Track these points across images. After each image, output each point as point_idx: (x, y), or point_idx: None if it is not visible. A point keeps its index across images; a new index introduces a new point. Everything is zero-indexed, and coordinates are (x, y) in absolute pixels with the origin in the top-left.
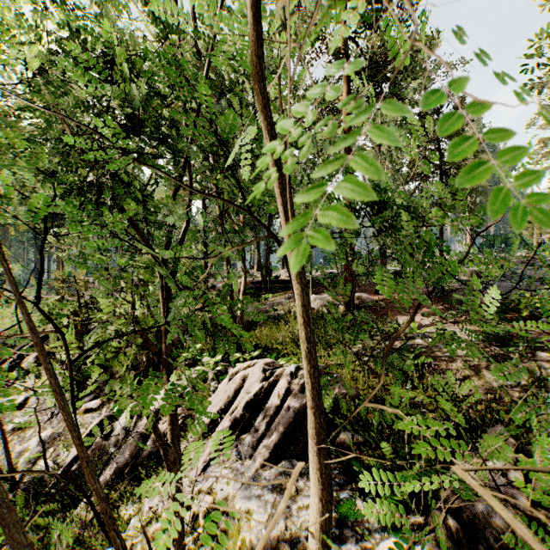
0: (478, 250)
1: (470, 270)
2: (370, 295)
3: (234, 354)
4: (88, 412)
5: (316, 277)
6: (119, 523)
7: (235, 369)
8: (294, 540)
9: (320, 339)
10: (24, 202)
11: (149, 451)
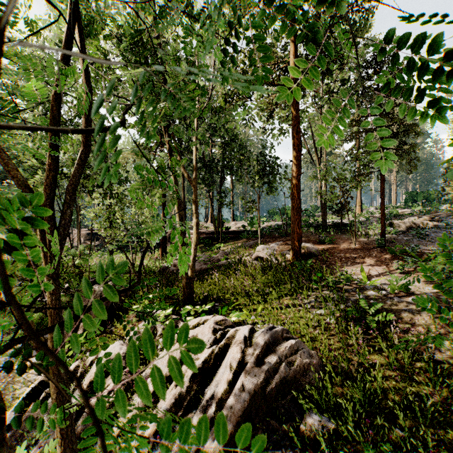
0: (404, 204)
1: (404, 222)
2: (314, 245)
3: (184, 307)
4: None
5: (263, 228)
6: None
7: None
8: None
9: (271, 290)
10: None
11: (83, 428)
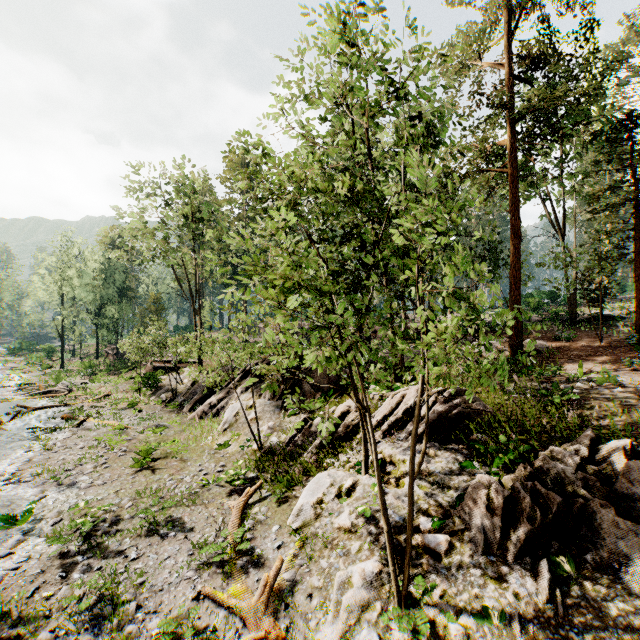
0: None
1: None
2: (547, 342)
3: (395, 383)
4: (292, 415)
5: (489, 322)
6: (328, 463)
7: (396, 391)
8: (431, 473)
9: None
10: (222, 260)
11: (340, 435)
